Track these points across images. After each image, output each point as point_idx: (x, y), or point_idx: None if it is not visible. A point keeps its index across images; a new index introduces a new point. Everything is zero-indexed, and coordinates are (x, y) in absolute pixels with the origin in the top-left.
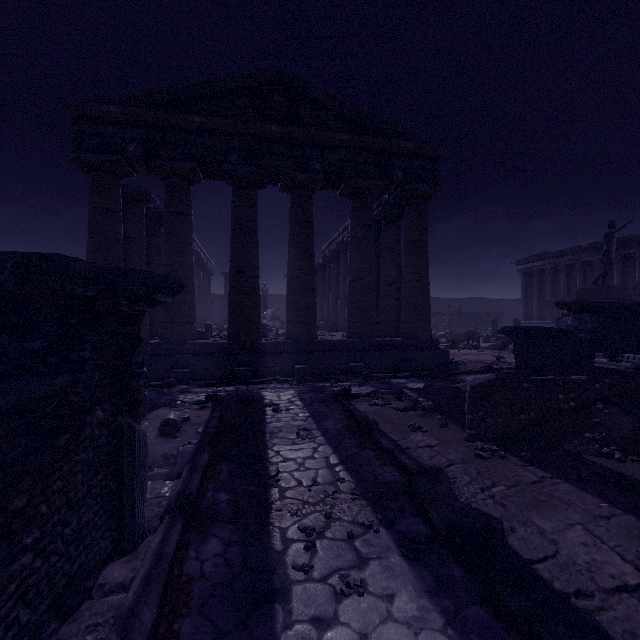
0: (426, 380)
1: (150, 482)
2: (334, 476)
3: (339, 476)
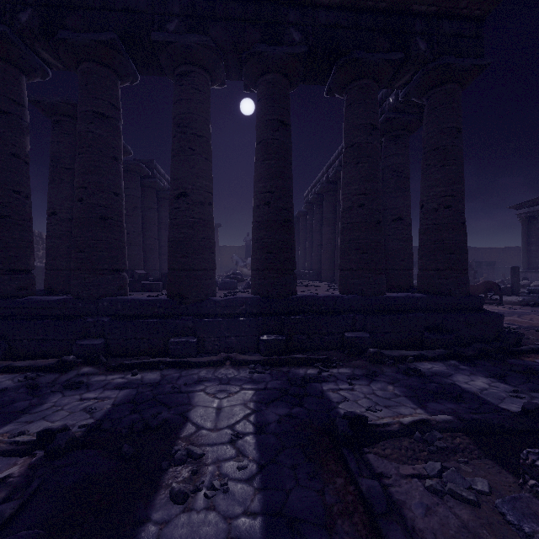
0: (480, 367)
1: None
2: None
3: None
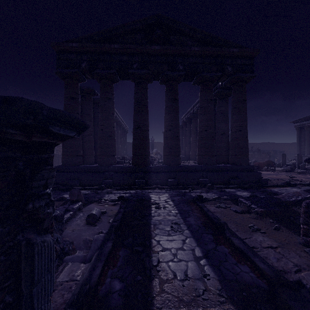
0: (247, 190)
1: (70, 264)
2: (200, 270)
3: (205, 271)
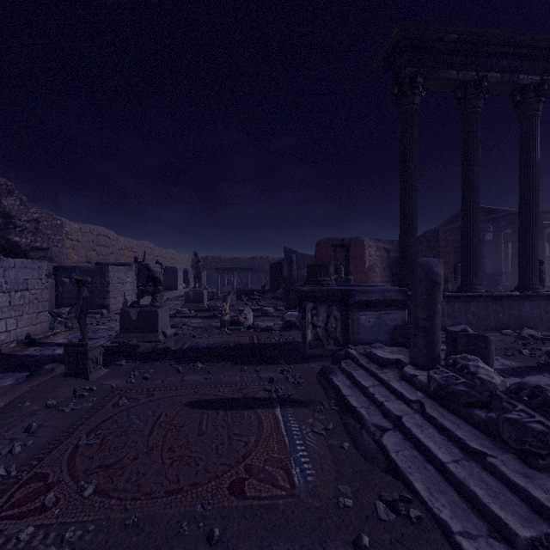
0: None
1: None
2: None
3: None
